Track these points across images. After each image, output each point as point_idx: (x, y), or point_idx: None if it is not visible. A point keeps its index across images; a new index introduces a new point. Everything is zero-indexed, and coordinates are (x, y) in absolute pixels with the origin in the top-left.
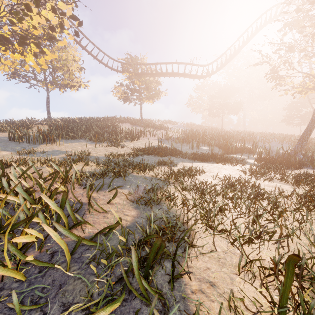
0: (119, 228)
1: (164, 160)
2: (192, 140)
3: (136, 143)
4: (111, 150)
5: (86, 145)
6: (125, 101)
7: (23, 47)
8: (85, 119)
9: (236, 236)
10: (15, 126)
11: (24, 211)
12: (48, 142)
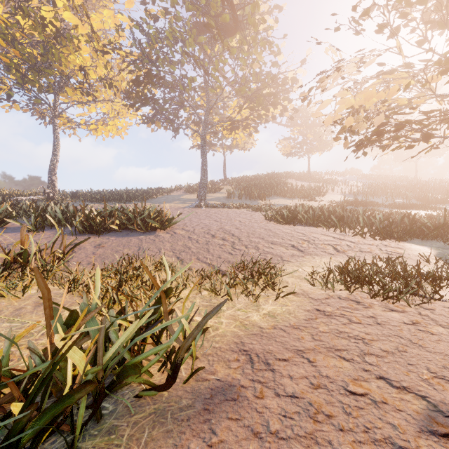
0: None
1: (371, 207)
2: (380, 194)
3: (325, 199)
4: (314, 203)
5: (292, 200)
6: (289, 155)
7: (245, 130)
8: (253, 178)
9: (432, 221)
10: (216, 188)
11: None
12: (256, 199)
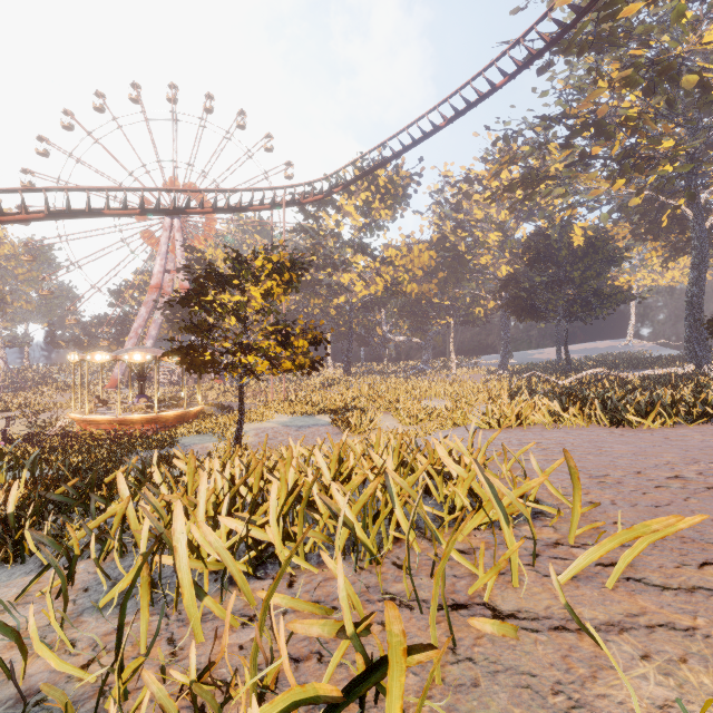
0: (5, 583)
1: None
2: None
3: None
4: None
5: None
6: None
7: None
8: None
9: None
10: None
11: (240, 556)
12: None
